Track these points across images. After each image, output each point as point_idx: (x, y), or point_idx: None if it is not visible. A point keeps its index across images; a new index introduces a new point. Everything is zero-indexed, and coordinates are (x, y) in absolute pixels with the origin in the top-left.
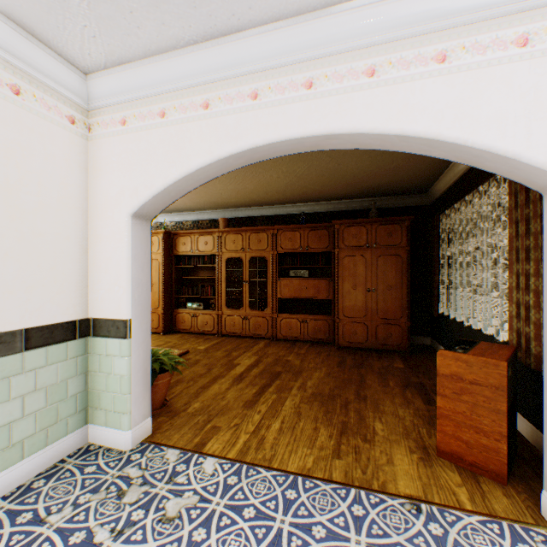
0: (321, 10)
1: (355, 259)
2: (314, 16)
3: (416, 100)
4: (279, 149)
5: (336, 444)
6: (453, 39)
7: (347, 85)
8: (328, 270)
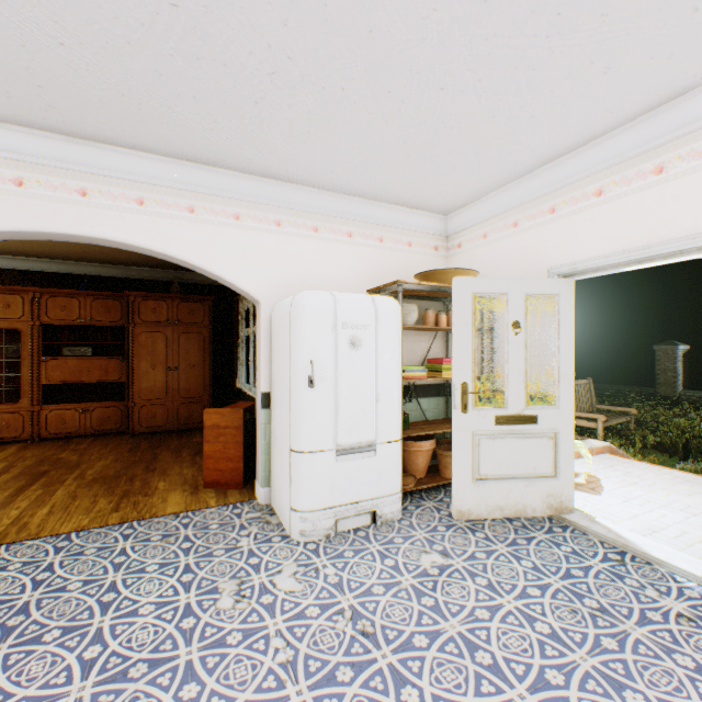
0: (96, 143)
1: (156, 336)
2: (89, 145)
3: (175, 233)
4: (51, 236)
5: (117, 504)
6: (199, 201)
7: (121, 205)
8: (123, 348)
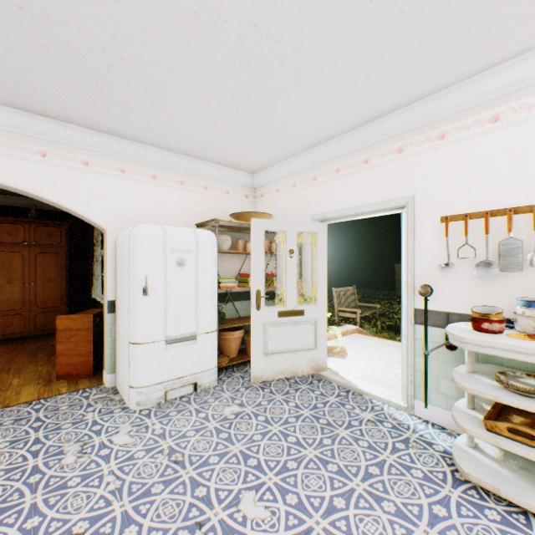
0: None
1: (13, 255)
2: None
3: (28, 172)
4: None
5: None
6: (51, 148)
7: None
8: None
